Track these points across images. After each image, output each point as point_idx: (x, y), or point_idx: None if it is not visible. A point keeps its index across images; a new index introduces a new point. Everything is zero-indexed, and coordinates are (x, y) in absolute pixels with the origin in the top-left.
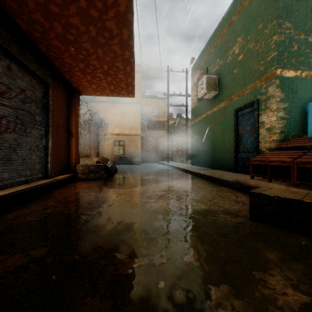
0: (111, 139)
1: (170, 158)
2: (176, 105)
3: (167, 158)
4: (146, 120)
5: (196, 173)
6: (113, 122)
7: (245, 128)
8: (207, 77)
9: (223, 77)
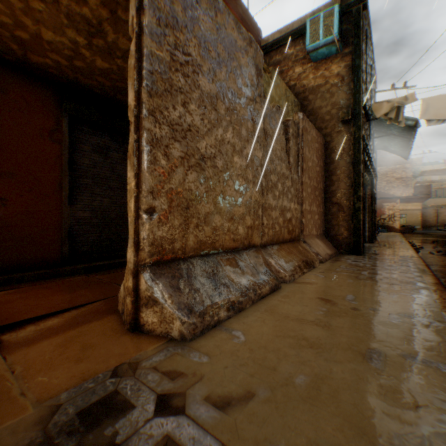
0: None
1: None
2: None
3: None
4: None
5: None
6: None
7: None
8: None
9: None
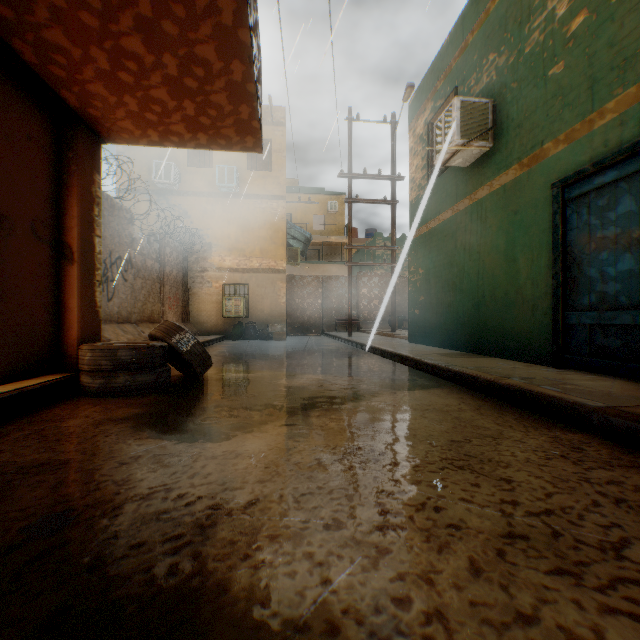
0: (217, 281)
1: (354, 324)
2: (370, 200)
3: (349, 325)
4: (301, 238)
5: (437, 368)
6: (222, 241)
7: (597, 234)
8: (463, 104)
9: (508, 99)
